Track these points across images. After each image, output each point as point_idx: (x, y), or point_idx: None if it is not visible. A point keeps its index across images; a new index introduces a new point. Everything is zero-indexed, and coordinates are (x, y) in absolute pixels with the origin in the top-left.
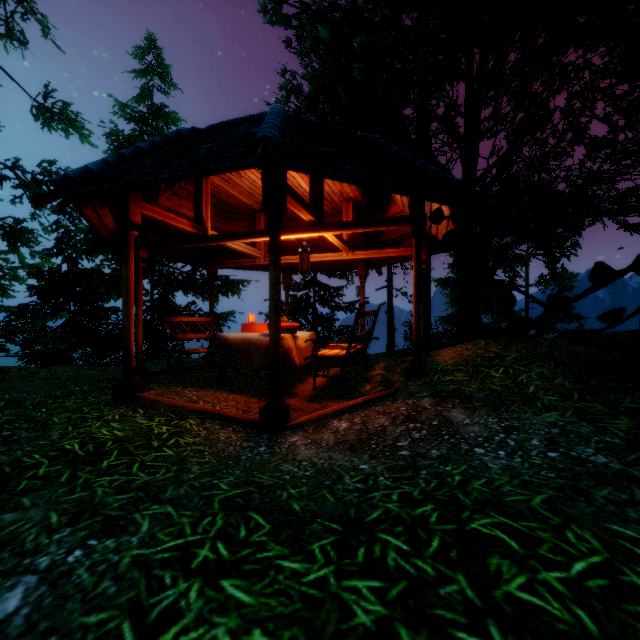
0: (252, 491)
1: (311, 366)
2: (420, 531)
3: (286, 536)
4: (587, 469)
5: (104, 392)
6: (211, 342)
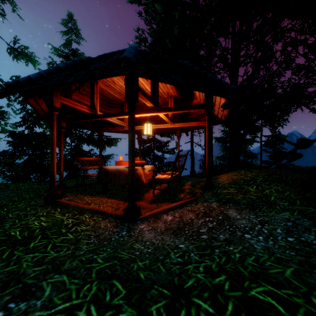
0: (116, 264)
1: (152, 183)
2: (219, 297)
3: (135, 300)
4: (313, 249)
5: (41, 198)
6: (99, 171)
